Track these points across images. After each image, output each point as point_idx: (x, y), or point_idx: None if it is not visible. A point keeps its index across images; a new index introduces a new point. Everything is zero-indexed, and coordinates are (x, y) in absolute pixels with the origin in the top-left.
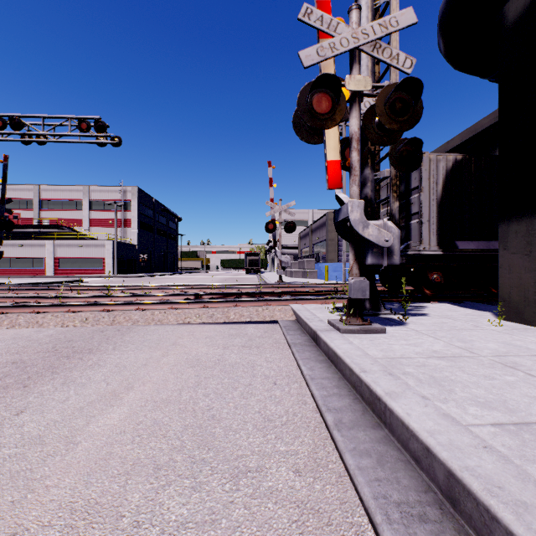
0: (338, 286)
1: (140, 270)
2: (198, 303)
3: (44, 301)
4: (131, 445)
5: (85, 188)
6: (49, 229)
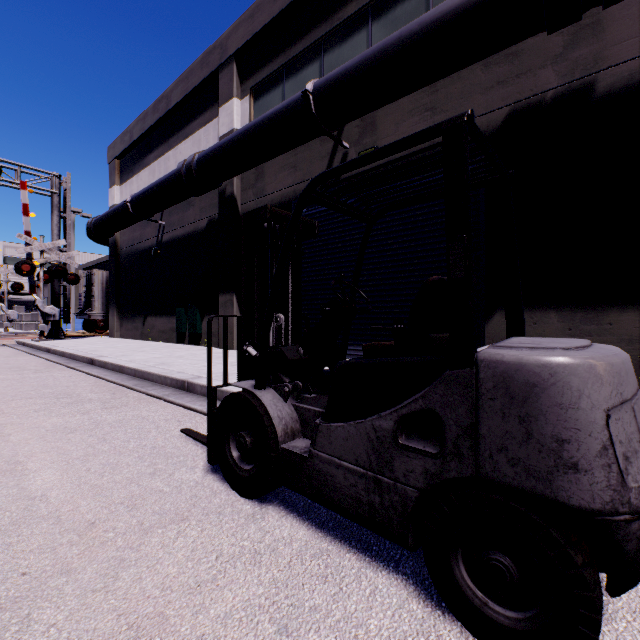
0: None
1: None
2: None
3: None
4: None
5: None
6: None
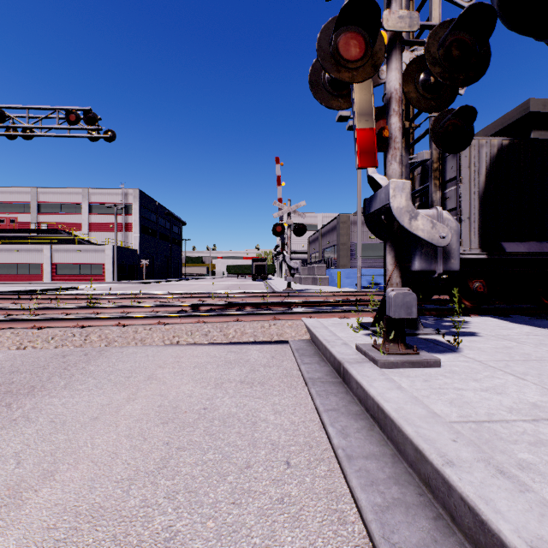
0: (355, 294)
1: (142, 276)
2: (192, 317)
3: (16, 312)
4: None
5: (84, 191)
6: (48, 233)
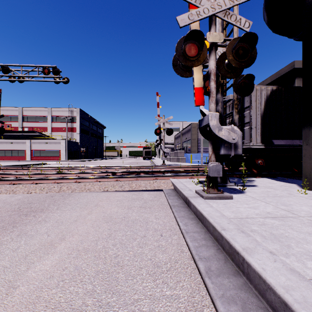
0: (199, 167)
1: (81, 157)
2: (113, 178)
3: (20, 176)
4: (56, 290)
5: (49, 109)
6: (28, 133)
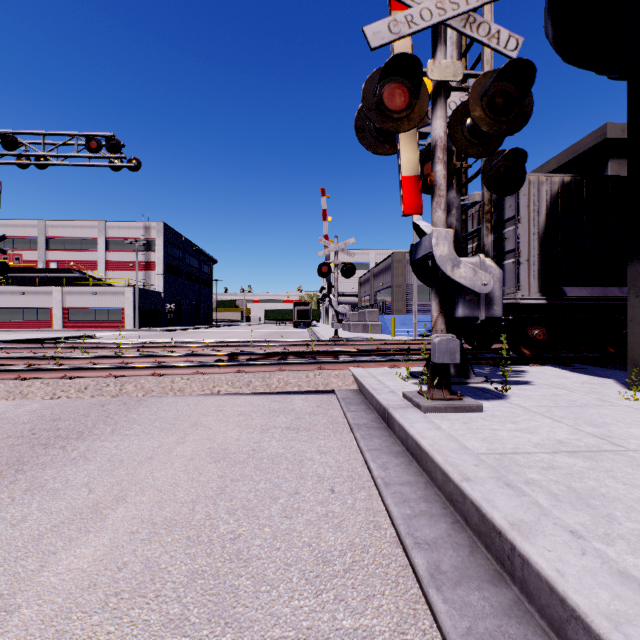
0: (409, 343)
1: (166, 322)
2: (232, 366)
3: (38, 362)
4: (100, 616)
5: (100, 224)
6: (58, 273)
